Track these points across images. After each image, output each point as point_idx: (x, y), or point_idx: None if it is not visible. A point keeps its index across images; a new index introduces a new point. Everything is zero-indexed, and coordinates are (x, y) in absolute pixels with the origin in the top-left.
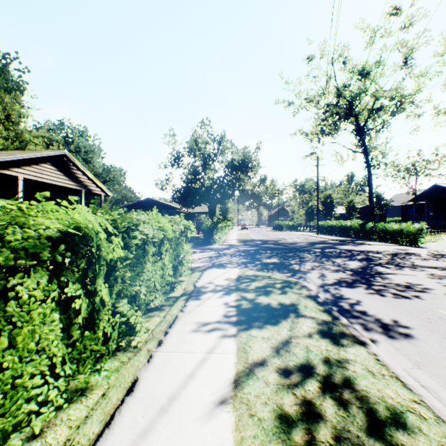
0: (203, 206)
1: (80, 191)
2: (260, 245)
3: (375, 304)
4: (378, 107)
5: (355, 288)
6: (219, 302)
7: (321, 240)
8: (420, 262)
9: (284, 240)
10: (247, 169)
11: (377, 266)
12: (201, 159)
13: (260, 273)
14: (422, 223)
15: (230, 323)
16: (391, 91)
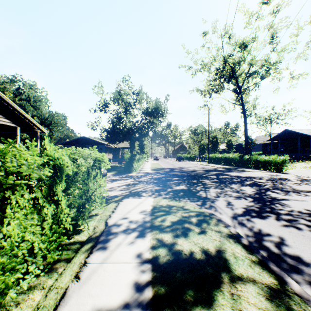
0: (126, 143)
1: (16, 128)
2: (169, 173)
3: (301, 244)
4: (253, 71)
5: (266, 218)
6: (131, 252)
7: (212, 168)
8: (297, 186)
9: (186, 168)
10: (158, 115)
11: (268, 191)
12: (123, 107)
13: (174, 203)
14: (285, 155)
15: (143, 306)
16: (262, 61)
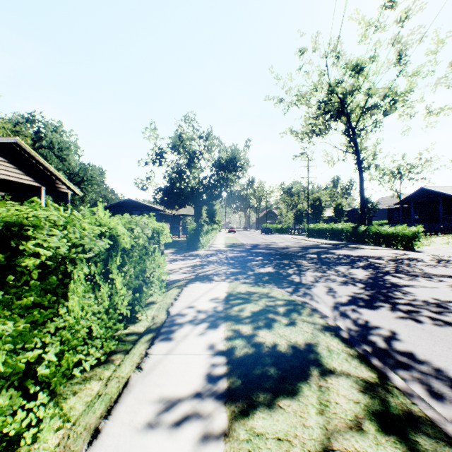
0: (189, 208)
1: (39, 189)
2: (250, 250)
3: (418, 338)
4: (372, 105)
5: (378, 309)
6: (201, 344)
7: (313, 243)
8: (430, 269)
9: (275, 244)
10: (235, 168)
11: (387, 276)
12: (185, 157)
13: (256, 289)
14: (418, 226)
15: (216, 395)
16: (385, 89)
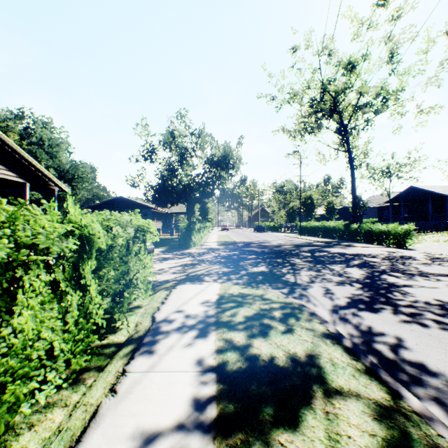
0: (182, 206)
1: (23, 185)
2: (243, 249)
3: (427, 347)
4: (364, 103)
5: (380, 312)
6: (188, 357)
7: (306, 241)
8: (425, 268)
9: (268, 242)
10: (228, 166)
11: (383, 275)
12: (178, 154)
13: (249, 290)
14: (410, 224)
15: (204, 429)
16: (376, 88)
